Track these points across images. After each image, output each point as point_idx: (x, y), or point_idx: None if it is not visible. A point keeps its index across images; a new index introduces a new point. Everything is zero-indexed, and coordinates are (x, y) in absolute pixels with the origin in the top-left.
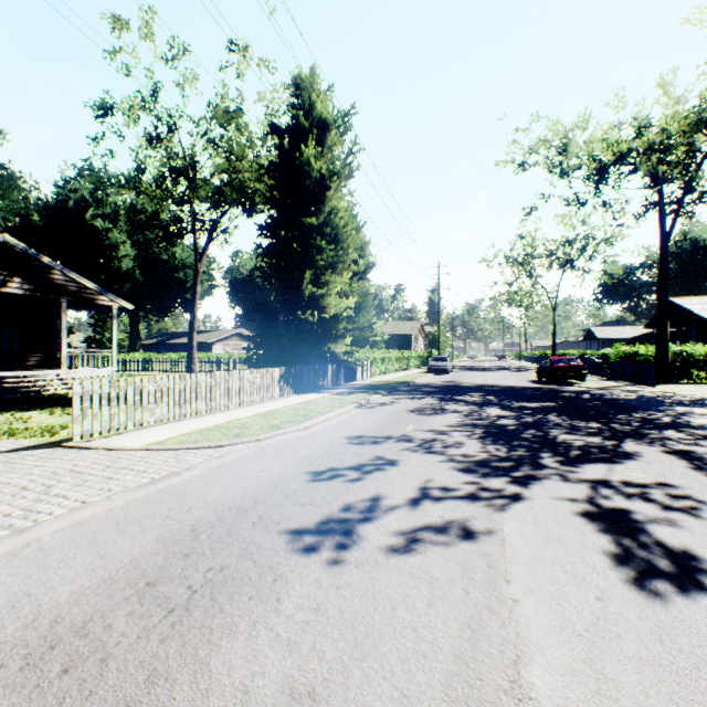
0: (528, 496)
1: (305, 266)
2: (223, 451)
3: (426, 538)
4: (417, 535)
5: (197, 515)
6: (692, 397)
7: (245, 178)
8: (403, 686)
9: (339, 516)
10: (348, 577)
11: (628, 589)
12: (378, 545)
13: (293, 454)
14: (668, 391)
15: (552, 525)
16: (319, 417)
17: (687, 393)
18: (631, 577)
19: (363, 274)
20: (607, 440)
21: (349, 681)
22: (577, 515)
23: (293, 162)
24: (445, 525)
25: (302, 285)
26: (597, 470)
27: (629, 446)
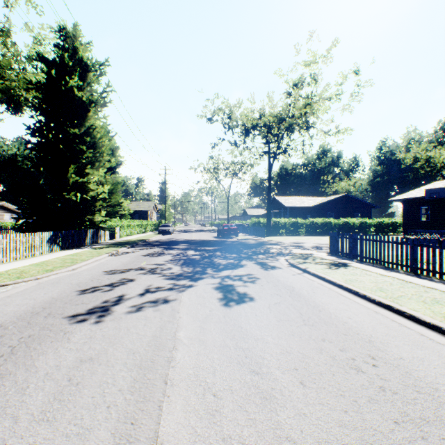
0: (196, 285)
1: (70, 161)
2: (9, 287)
3: (147, 306)
4: (142, 305)
5: (1, 320)
6: (276, 241)
7: (12, 85)
8: (131, 347)
9: (101, 305)
10: (106, 325)
11: (221, 306)
12: (122, 312)
13: (66, 283)
14: (269, 239)
15: (202, 293)
16: (83, 262)
17: (276, 240)
18: (223, 303)
19: (115, 168)
20: (236, 260)
21: (108, 351)
22: (213, 288)
23: (59, 87)
24: (156, 300)
25: (67, 174)
26: (227, 272)
27: (243, 262)
